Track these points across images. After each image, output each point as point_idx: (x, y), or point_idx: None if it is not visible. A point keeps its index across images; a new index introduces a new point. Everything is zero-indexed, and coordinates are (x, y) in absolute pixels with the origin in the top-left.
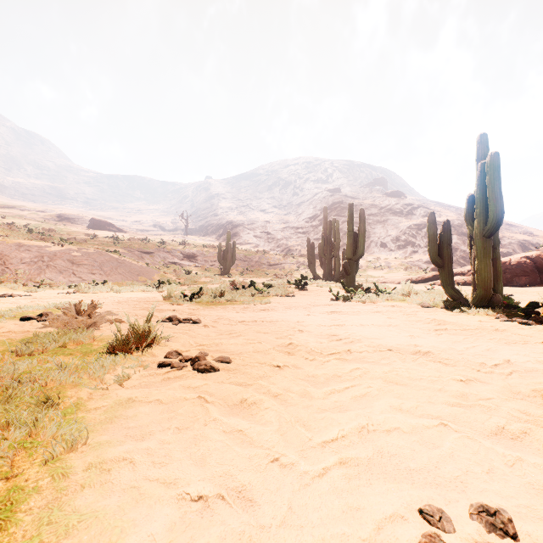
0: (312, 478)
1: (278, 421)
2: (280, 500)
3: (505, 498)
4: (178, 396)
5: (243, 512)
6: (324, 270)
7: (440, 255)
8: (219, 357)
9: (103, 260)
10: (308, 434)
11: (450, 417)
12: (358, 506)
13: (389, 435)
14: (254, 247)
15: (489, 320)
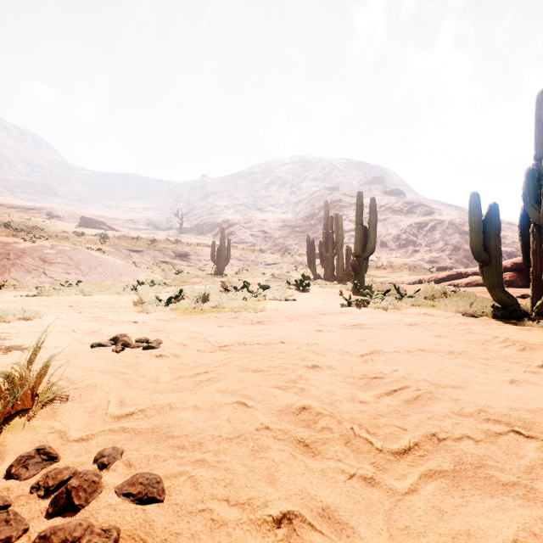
0: None
1: None
2: None
3: None
4: None
5: None
6: (325, 269)
7: (486, 249)
8: (132, 482)
9: (80, 258)
10: None
11: None
12: None
13: None
14: (250, 246)
15: None
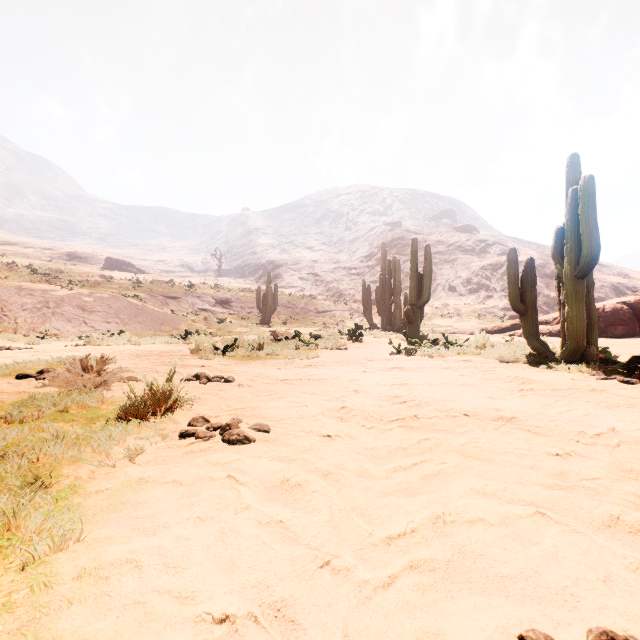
0: (375, 590)
1: (329, 508)
2: (332, 621)
3: (632, 619)
4: (203, 475)
5: (282, 639)
6: (382, 318)
7: (522, 300)
8: (255, 425)
9: (119, 306)
10: (368, 528)
11: (547, 502)
12: (437, 631)
13: (471, 528)
14: (299, 291)
15: (584, 378)
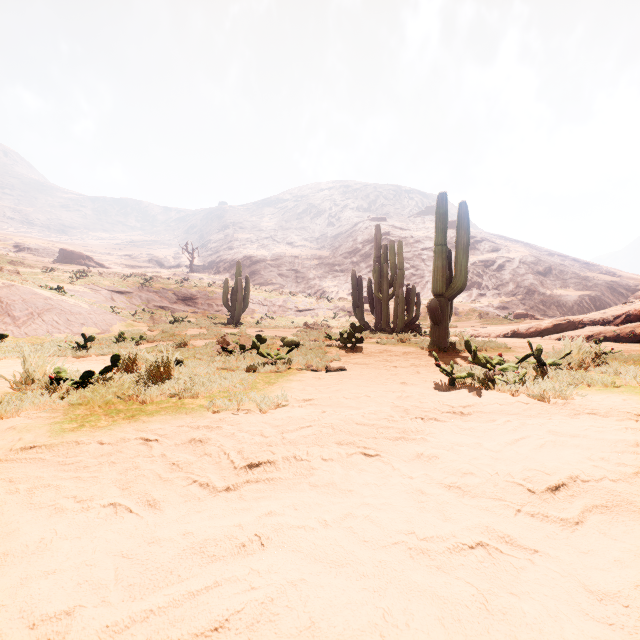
0: None
1: None
2: None
3: None
4: None
5: None
6: (376, 317)
7: None
8: None
9: (15, 299)
10: None
11: None
12: None
13: None
14: (278, 288)
15: None
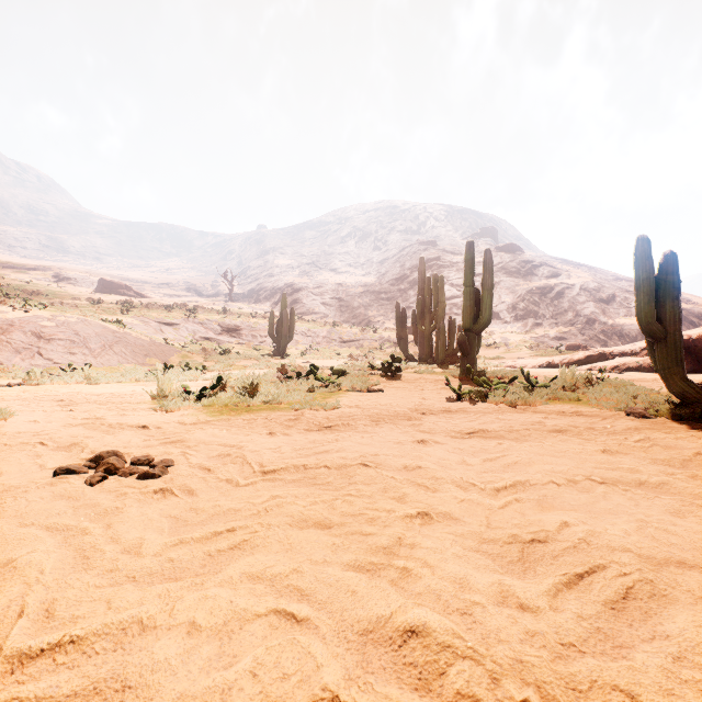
0: None
1: None
2: None
3: None
4: None
5: None
6: (420, 348)
7: (659, 319)
8: None
9: (90, 332)
10: None
11: None
12: None
13: None
14: (321, 318)
15: None
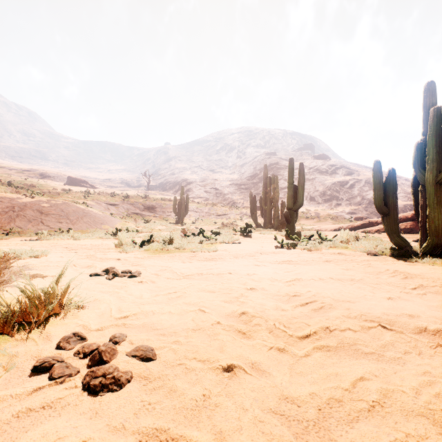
0: None
1: None
2: None
3: None
4: None
5: None
6: (264, 219)
7: (386, 204)
8: (136, 349)
9: (70, 210)
10: None
11: None
12: None
13: None
14: (204, 200)
15: None
